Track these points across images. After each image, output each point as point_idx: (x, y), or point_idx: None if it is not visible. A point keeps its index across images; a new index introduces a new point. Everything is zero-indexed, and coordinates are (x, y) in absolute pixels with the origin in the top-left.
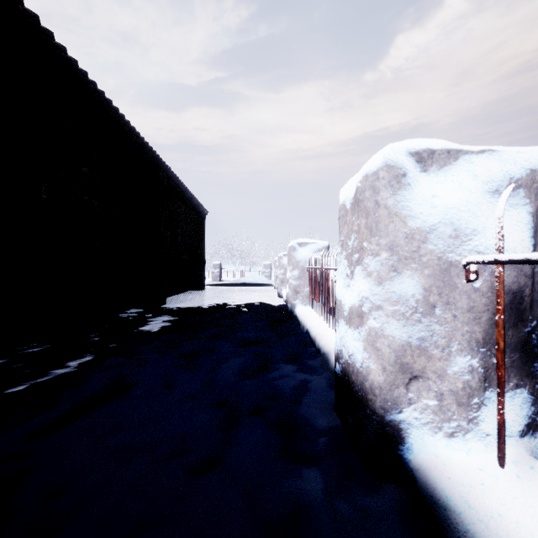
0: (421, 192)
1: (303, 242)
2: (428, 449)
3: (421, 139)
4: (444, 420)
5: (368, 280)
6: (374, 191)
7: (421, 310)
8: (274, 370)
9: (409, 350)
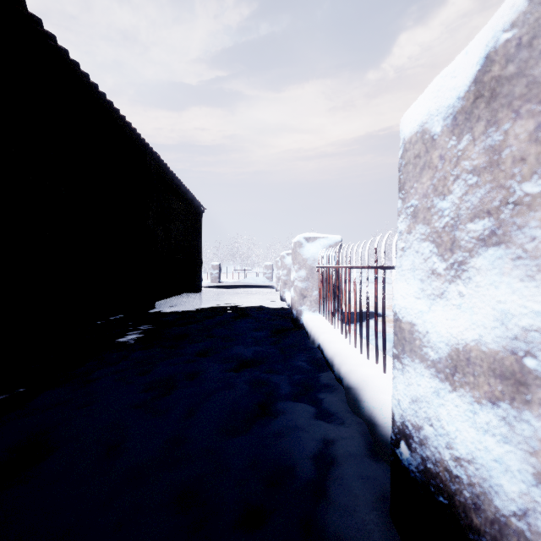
0: None
1: (311, 236)
2: None
3: None
4: None
5: None
6: None
7: None
8: (278, 415)
9: None
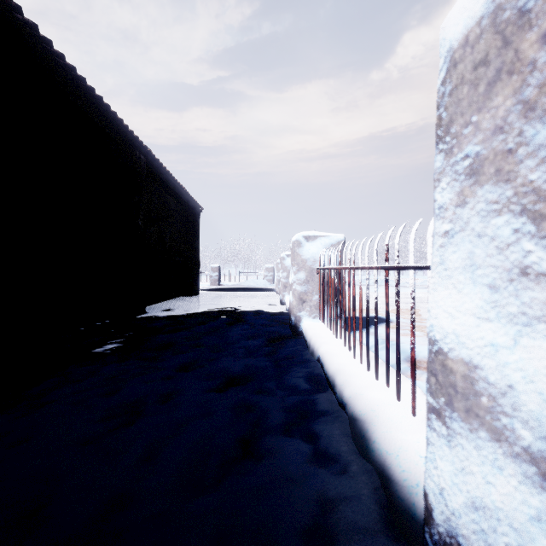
0: None
1: (310, 235)
2: None
3: None
4: None
5: None
6: None
7: None
8: (263, 458)
9: None
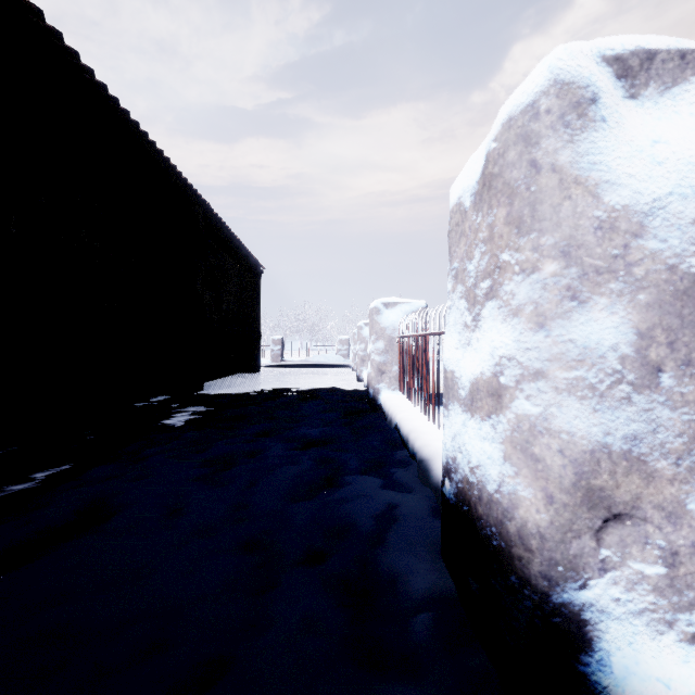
0: (629, 136)
1: (390, 302)
2: (645, 667)
3: (624, 36)
4: (679, 607)
5: (513, 323)
6: (528, 142)
7: (631, 378)
8: (344, 486)
9: (607, 460)
